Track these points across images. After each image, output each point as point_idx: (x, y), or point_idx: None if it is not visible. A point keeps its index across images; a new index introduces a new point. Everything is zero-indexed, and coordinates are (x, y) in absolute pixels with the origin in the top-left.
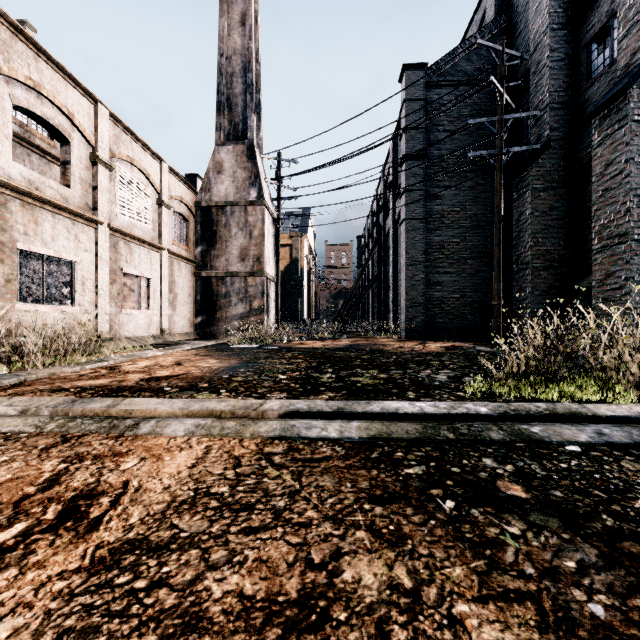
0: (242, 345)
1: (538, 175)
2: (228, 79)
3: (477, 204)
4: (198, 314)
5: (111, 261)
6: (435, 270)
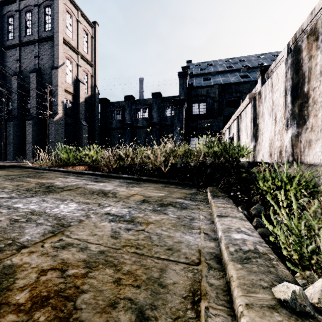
0: None
1: (14, 123)
2: None
3: None
4: None
5: None
6: None
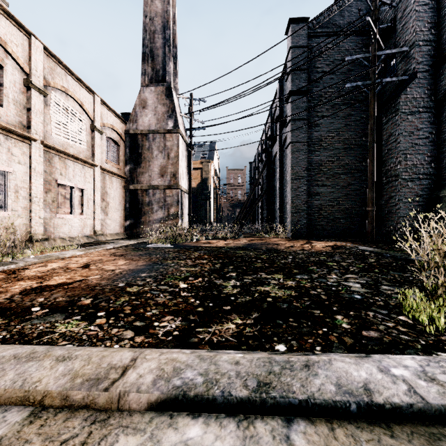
0: (158, 244)
1: (406, 101)
2: (151, 35)
3: (348, 130)
4: (127, 218)
5: (46, 173)
6: (315, 183)
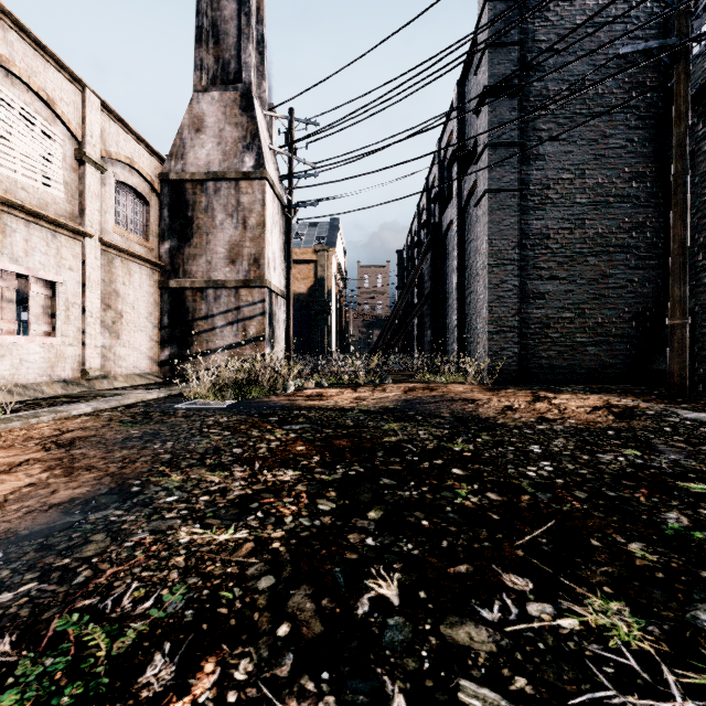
0: (207, 400)
1: None
2: None
3: (603, 167)
4: (165, 345)
5: None
6: (535, 274)
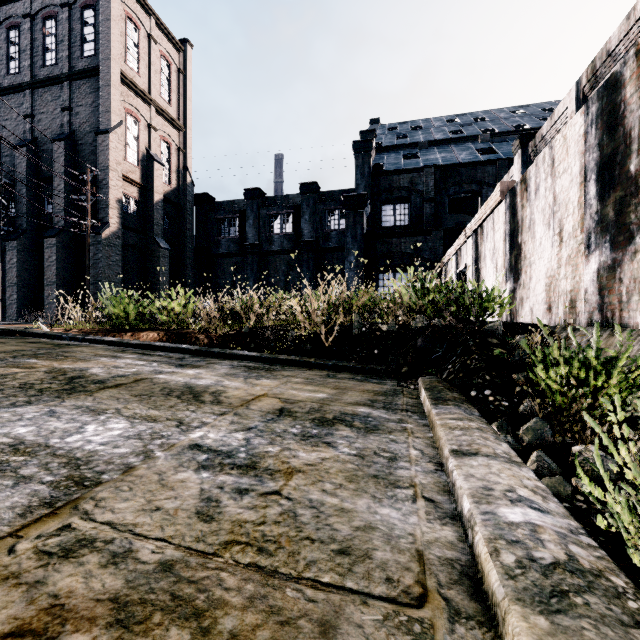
0: None
1: (21, 244)
2: None
3: None
4: None
5: None
6: None
